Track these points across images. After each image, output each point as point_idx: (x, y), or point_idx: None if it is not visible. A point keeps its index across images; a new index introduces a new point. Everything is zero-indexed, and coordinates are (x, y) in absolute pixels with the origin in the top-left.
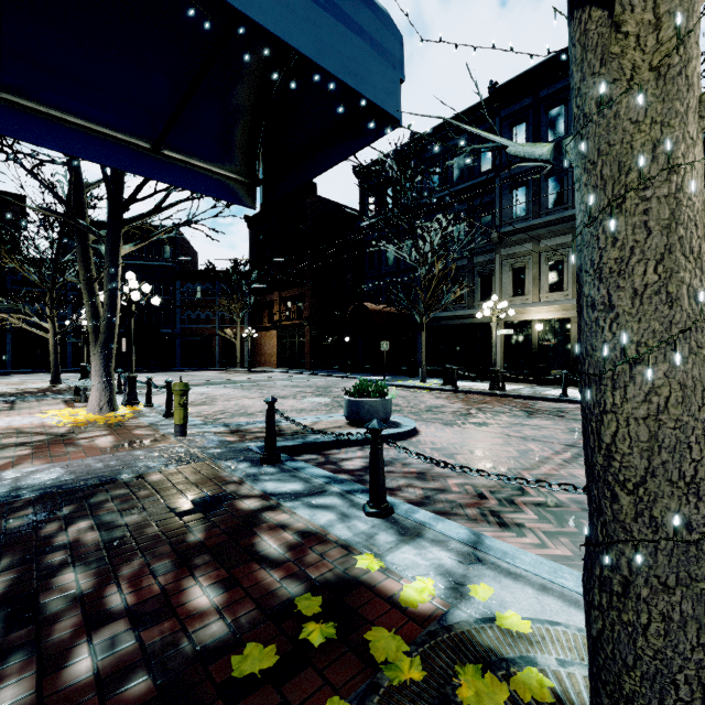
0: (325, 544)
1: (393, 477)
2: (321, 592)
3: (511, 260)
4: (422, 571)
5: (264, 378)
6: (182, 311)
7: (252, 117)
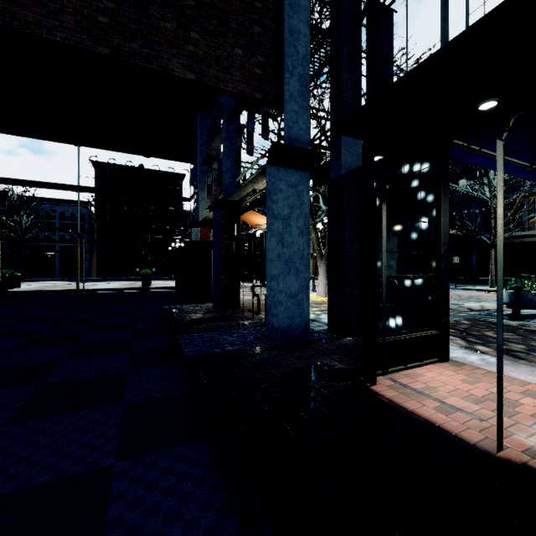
0: None
1: None
2: None
3: None
4: None
5: None
6: None
7: None
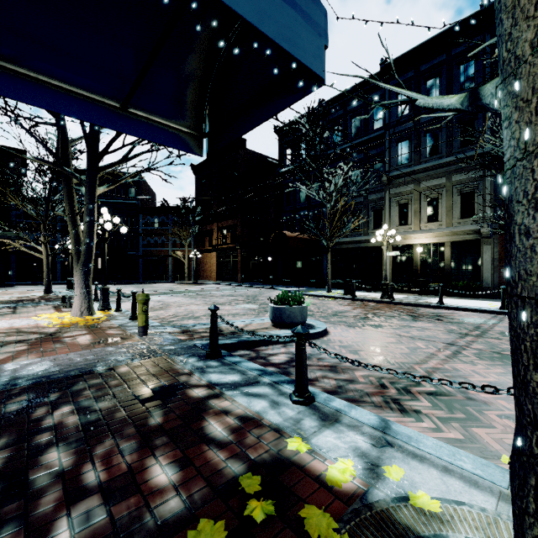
0: (261, 428)
1: (311, 370)
2: (259, 471)
3: (397, 198)
4: (342, 453)
5: (206, 289)
6: (143, 237)
7: (200, 82)
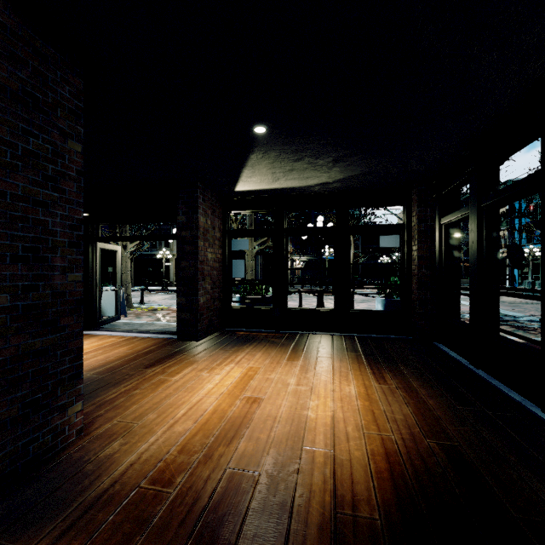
0: None
1: None
2: None
3: None
4: None
5: None
6: None
7: None
